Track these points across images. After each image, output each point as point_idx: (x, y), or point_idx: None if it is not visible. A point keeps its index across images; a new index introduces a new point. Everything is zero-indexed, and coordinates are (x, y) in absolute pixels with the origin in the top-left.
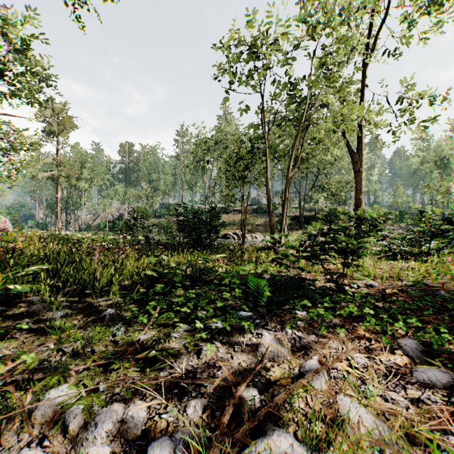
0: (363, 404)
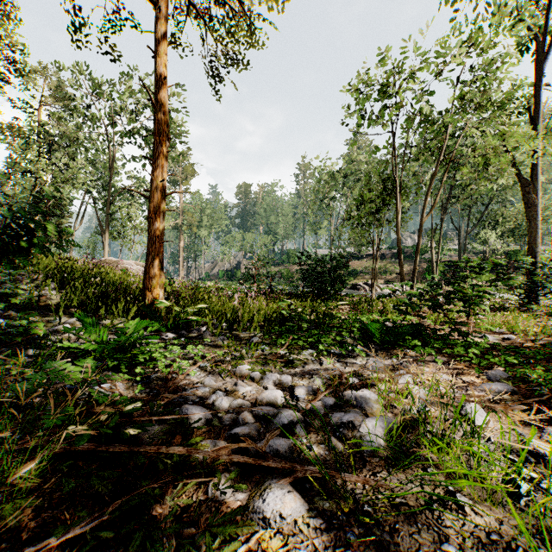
0: (426, 389)
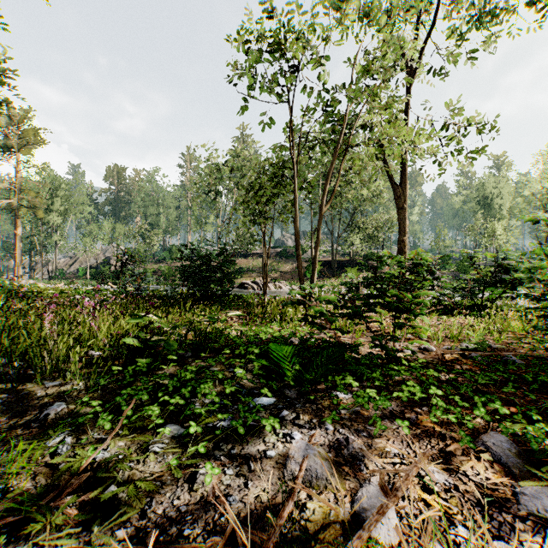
0: None
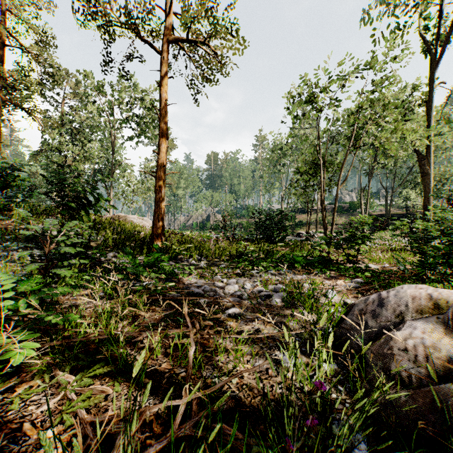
0: None
